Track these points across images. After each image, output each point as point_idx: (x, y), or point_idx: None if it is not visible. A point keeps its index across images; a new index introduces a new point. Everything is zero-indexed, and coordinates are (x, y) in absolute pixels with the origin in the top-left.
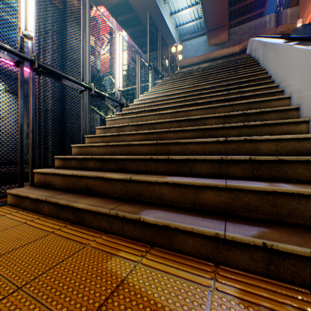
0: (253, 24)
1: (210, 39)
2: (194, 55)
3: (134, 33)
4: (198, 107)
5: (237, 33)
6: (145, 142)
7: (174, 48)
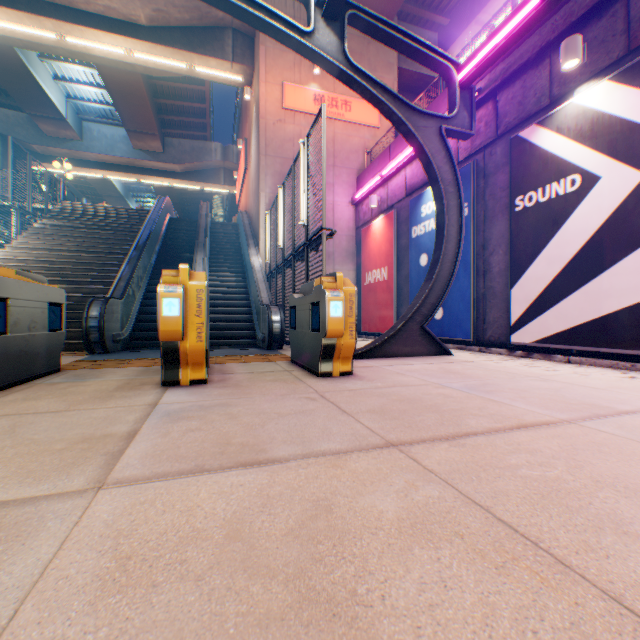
0: (198, 146)
1: (135, 141)
2: (109, 152)
3: None
4: (69, 286)
5: (178, 148)
6: None
7: (60, 165)
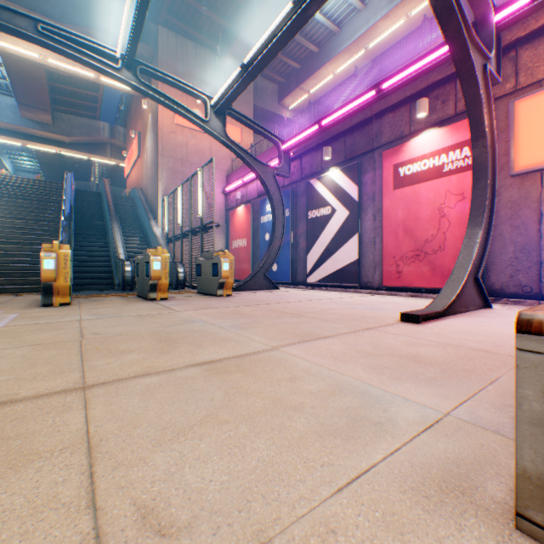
0: (88, 123)
1: (25, 112)
2: None
3: None
4: (14, 246)
5: (67, 122)
6: None
7: None
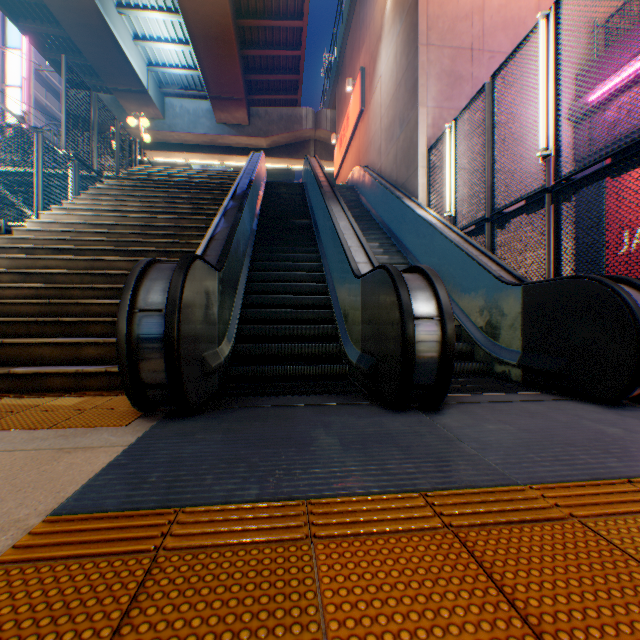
0: (286, 113)
1: (218, 112)
2: (191, 129)
3: (43, 35)
4: (126, 258)
5: (263, 118)
6: (33, 300)
7: (135, 121)
